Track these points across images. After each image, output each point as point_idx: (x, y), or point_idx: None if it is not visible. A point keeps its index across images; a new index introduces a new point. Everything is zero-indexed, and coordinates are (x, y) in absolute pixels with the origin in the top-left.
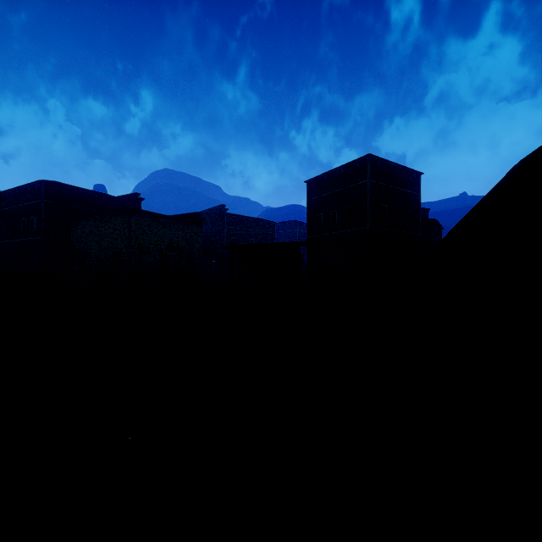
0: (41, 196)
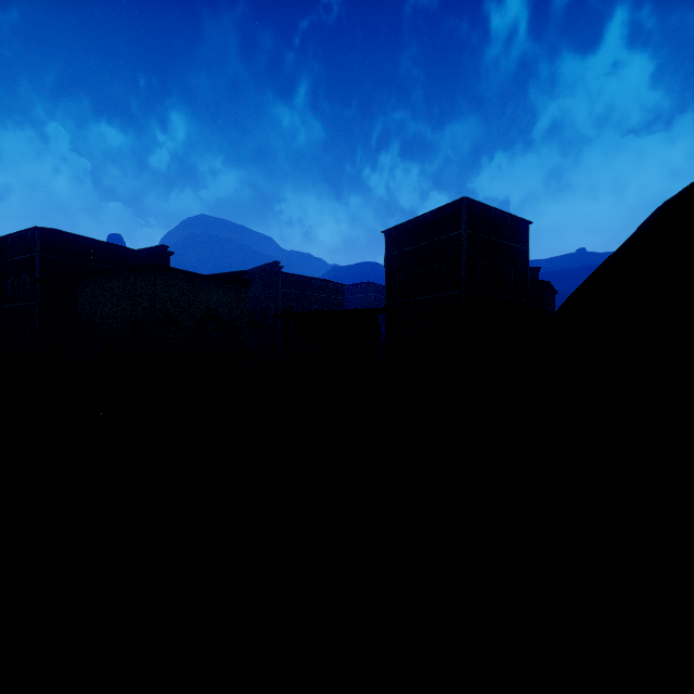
0: (35, 248)
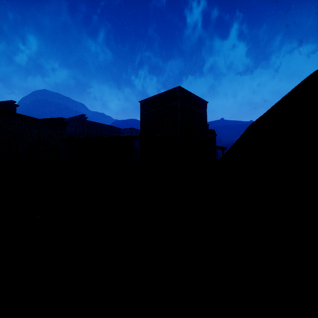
0: None
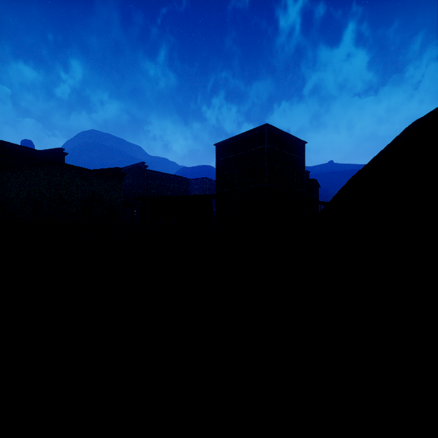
0: None
